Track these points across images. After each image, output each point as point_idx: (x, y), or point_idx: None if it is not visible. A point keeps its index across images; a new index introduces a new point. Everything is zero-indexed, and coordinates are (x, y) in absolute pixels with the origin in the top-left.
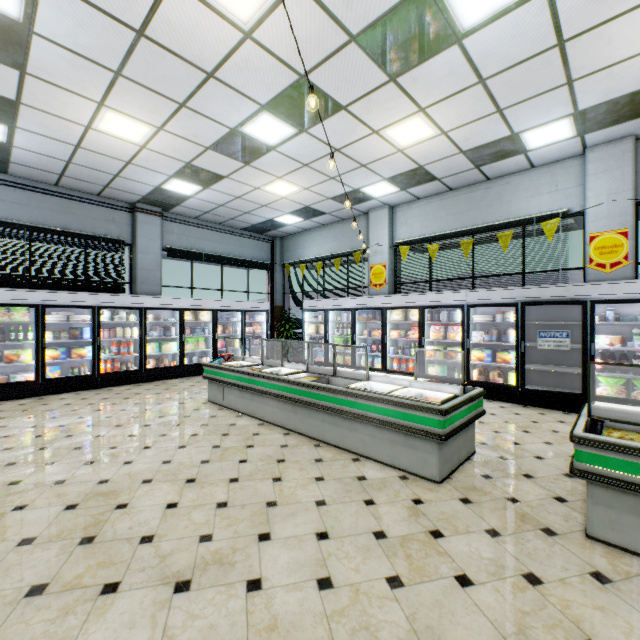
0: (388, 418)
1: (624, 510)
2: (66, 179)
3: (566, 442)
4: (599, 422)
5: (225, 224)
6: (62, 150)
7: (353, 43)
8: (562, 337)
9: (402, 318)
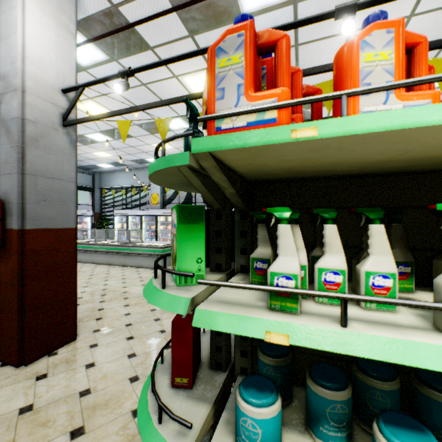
0: (147, 252)
1: None
2: None
3: None
4: None
5: None
6: None
7: (136, 125)
8: None
9: (165, 220)
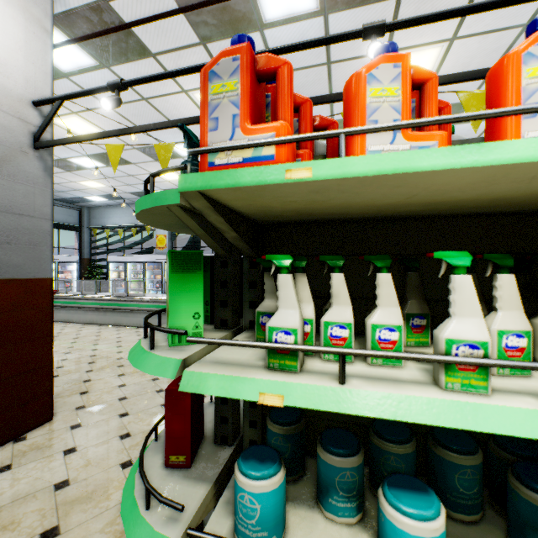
0: (150, 308)
1: None
2: None
3: None
4: None
5: None
6: None
7: (136, 149)
8: None
9: None
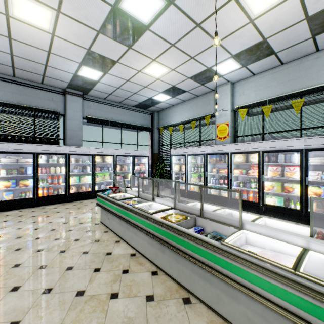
0: (300, 312)
1: None
2: (17, 71)
3: None
4: None
5: (123, 103)
6: (2, 43)
7: None
8: None
9: (243, 160)
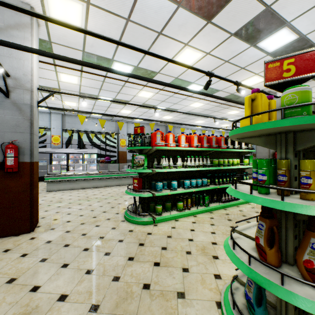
0: None
1: (52, 185)
2: None
3: (45, 185)
4: (49, 174)
5: None
6: None
7: None
8: (45, 162)
9: None
